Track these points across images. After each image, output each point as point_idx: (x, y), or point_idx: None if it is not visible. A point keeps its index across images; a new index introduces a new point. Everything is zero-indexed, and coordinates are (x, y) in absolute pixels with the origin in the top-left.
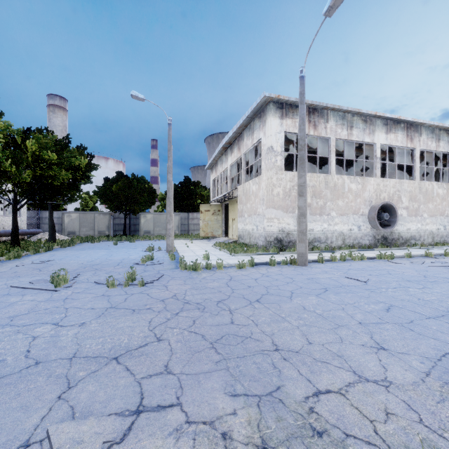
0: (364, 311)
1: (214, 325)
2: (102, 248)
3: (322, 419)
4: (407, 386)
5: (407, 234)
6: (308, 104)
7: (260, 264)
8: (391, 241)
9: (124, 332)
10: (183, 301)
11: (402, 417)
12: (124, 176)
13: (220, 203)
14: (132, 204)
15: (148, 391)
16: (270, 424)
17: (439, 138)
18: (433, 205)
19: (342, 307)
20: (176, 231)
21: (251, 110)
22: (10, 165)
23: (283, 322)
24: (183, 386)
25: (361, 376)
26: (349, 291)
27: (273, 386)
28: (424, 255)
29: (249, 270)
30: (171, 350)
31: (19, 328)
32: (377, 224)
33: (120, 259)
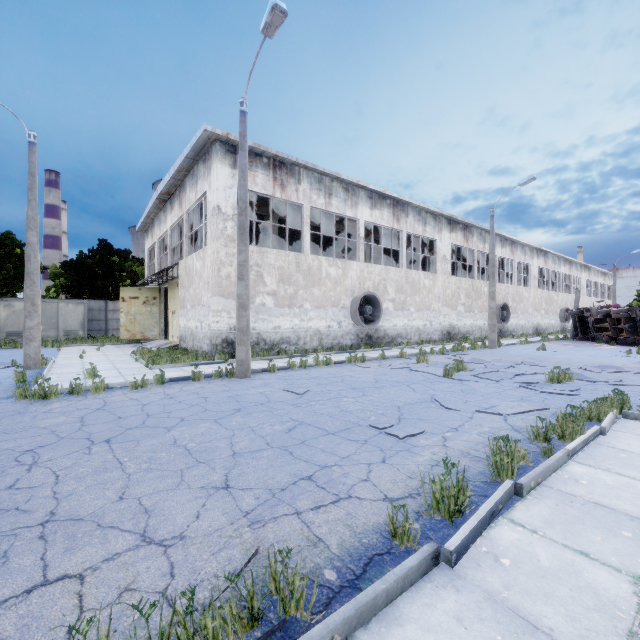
0: (258, 435)
1: None
2: None
3: None
4: (197, 539)
5: (393, 332)
6: (272, 155)
7: (179, 379)
8: (376, 340)
9: None
10: None
11: (142, 590)
12: None
13: (157, 286)
14: None
15: None
16: None
17: (426, 222)
18: (420, 298)
19: (232, 434)
20: (79, 332)
21: (190, 147)
22: None
23: (113, 470)
24: None
25: (147, 538)
26: (267, 409)
27: None
28: (400, 356)
29: (151, 390)
30: None
31: None
32: (358, 319)
33: None
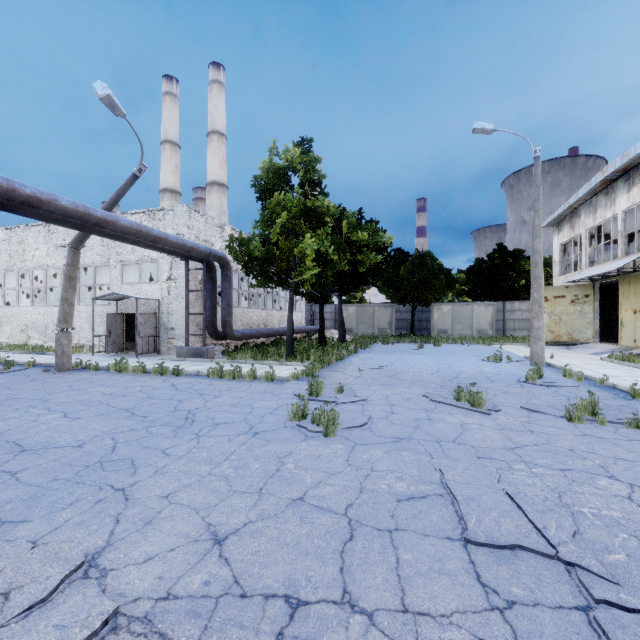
0: None
1: None
2: (411, 352)
3: None
4: None
5: None
6: None
7: None
8: None
9: None
10: None
11: None
12: (404, 254)
13: (589, 282)
14: (424, 292)
15: None
16: None
17: None
18: None
19: None
20: (488, 331)
21: None
22: (332, 252)
23: None
24: None
25: None
26: None
27: None
28: None
29: None
30: None
31: (561, 473)
32: None
33: (474, 371)
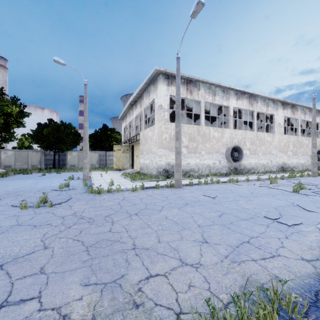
0: (205, 217)
1: (95, 234)
2: (31, 178)
3: (144, 295)
4: (209, 266)
5: (249, 166)
6: (186, 77)
7: (149, 187)
8: (239, 171)
9: (18, 244)
10: (79, 217)
11: (198, 287)
12: (54, 122)
13: (128, 144)
14: (60, 144)
15: (17, 289)
16: (104, 304)
17: (268, 105)
18: (265, 148)
19: (191, 216)
20: (96, 165)
21: (147, 78)
22: None
23: (147, 228)
24: (49, 282)
25: (184, 262)
26: (201, 204)
27: (119, 275)
28: (257, 179)
29: (139, 192)
30: (52, 255)
31: None
32: (230, 159)
33: (42, 186)
